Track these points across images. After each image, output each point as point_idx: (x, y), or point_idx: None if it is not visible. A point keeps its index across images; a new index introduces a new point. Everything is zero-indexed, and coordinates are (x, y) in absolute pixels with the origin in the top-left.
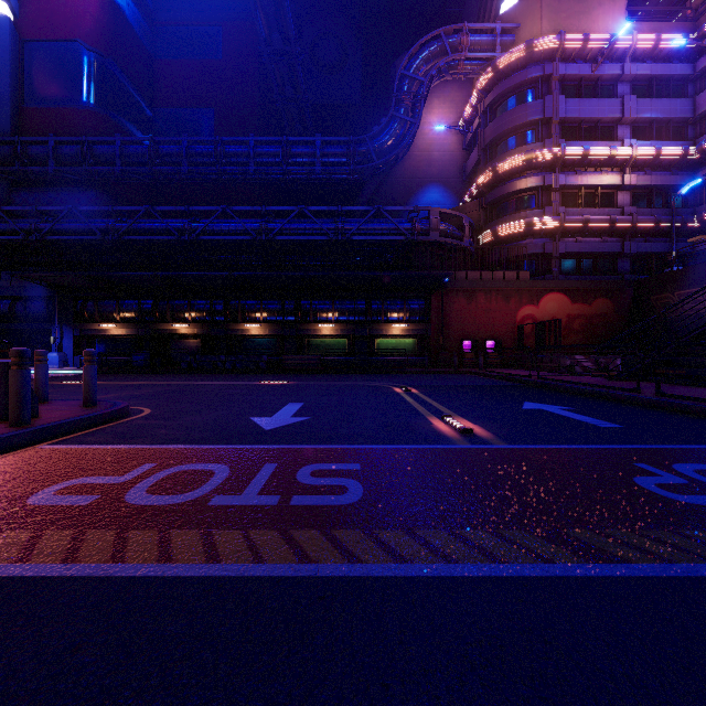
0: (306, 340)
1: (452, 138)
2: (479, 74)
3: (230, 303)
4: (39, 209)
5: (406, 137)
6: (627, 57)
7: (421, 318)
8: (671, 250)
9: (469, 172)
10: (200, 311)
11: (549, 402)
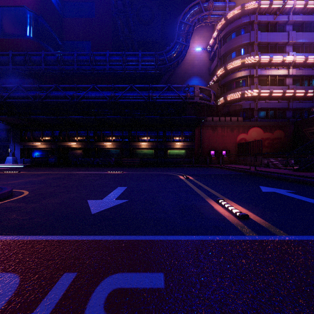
0: (134, 150)
1: (204, 54)
2: (217, 22)
3: (96, 132)
4: (2, 86)
5: (182, 52)
6: (290, 12)
7: (190, 139)
8: (312, 107)
9: (212, 70)
10: (82, 136)
11: (274, 186)
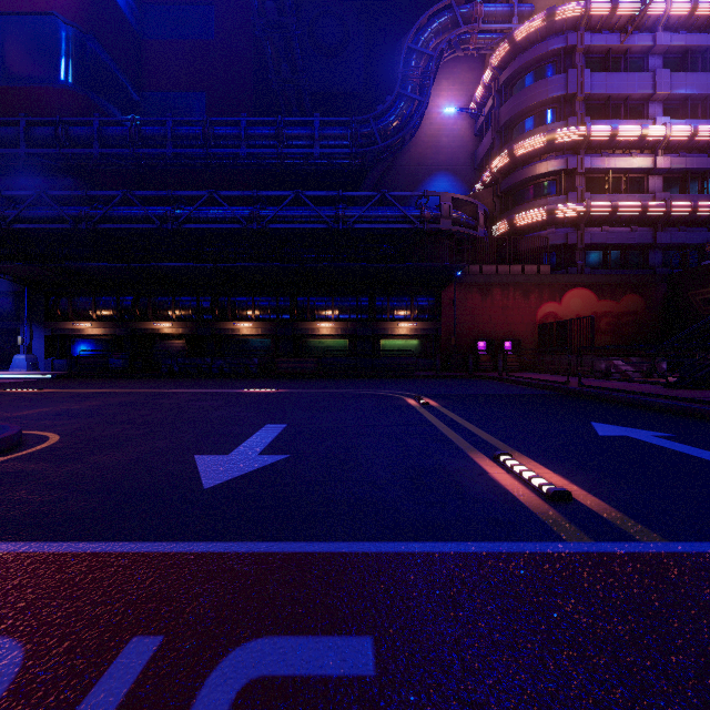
0: (303, 340)
1: (462, 123)
2: (493, 49)
3: (218, 300)
4: (4, 194)
5: (413, 118)
6: (659, 27)
7: (431, 316)
8: (708, 241)
9: (481, 159)
10: (185, 309)
11: (625, 422)
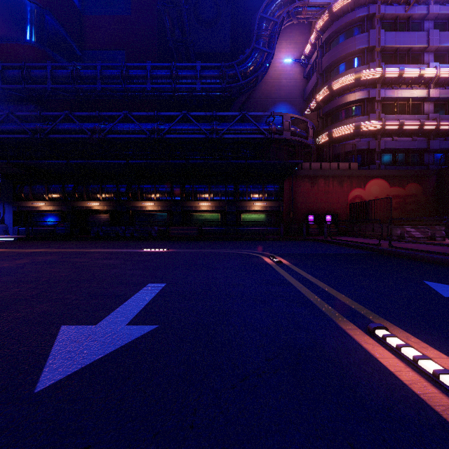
0: (189, 214)
1: (296, 70)
2: (317, 18)
3: (131, 187)
4: None
5: (264, 64)
6: (431, 1)
7: (276, 198)
8: None
9: (308, 93)
10: (109, 193)
11: None
